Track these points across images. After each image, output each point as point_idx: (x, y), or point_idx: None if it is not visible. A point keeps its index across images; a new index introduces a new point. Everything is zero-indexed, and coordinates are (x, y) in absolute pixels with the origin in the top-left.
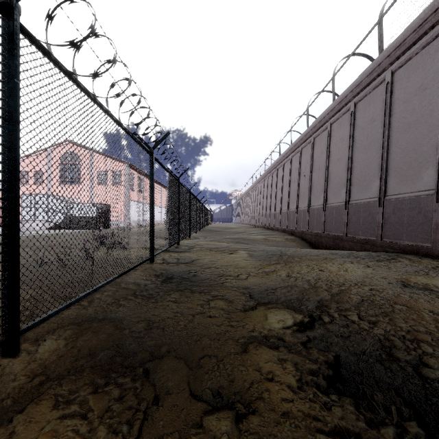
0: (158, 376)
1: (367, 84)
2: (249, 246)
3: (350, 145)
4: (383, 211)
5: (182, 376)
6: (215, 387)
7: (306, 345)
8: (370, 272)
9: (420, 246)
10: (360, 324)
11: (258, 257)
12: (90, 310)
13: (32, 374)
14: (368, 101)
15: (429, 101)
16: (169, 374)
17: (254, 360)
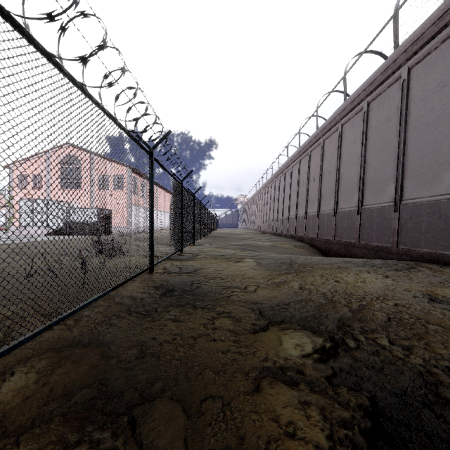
0: (147, 429)
1: (381, 81)
2: (256, 253)
3: (362, 146)
4: (399, 216)
5: (177, 429)
6: (219, 448)
7: (331, 381)
8: (391, 283)
9: (440, 254)
10: (393, 351)
11: (266, 266)
12: (75, 331)
13: None
14: (382, 100)
15: None
16: (160, 427)
17: (269, 404)
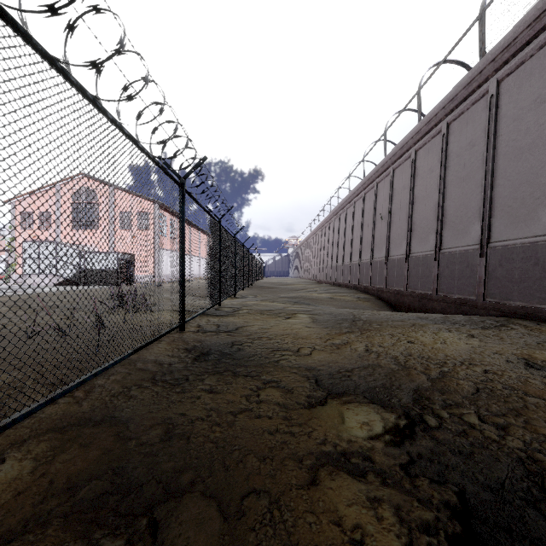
0: (172, 535)
1: (464, 97)
2: (311, 308)
3: (441, 177)
4: (486, 262)
5: (210, 536)
6: None
7: (408, 470)
8: (478, 345)
9: (537, 308)
10: (484, 431)
11: (324, 323)
12: (85, 406)
13: None
14: (465, 120)
15: None
16: (189, 533)
17: (329, 502)
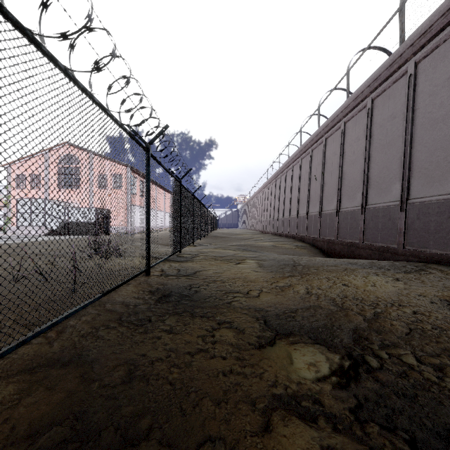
0: None
1: (386, 77)
2: (257, 254)
3: (366, 144)
4: (406, 216)
5: None
6: None
7: (357, 414)
8: (403, 288)
9: None
10: (424, 373)
11: (269, 268)
12: (55, 346)
13: None
14: (387, 96)
15: None
16: None
17: None
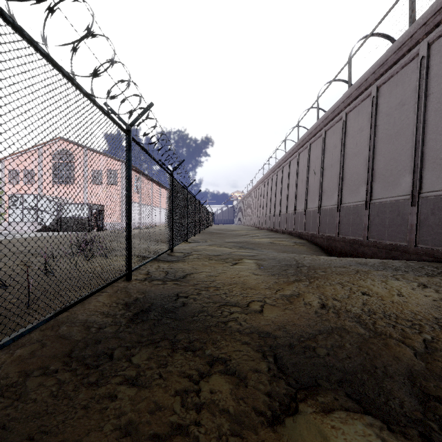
0: None
1: (394, 62)
2: (255, 252)
3: (371, 135)
4: (418, 211)
5: None
6: None
7: None
8: (438, 298)
9: None
10: None
11: (270, 270)
12: None
13: None
14: (395, 82)
15: None
16: None
17: None
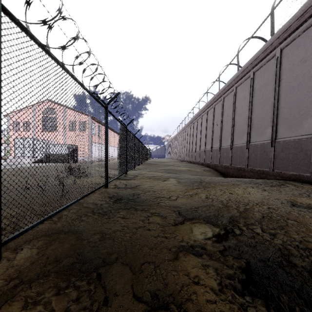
0: (108, 280)
1: (262, 58)
2: (177, 175)
3: (250, 102)
4: (274, 150)
5: (127, 280)
6: (153, 289)
7: (223, 253)
8: (267, 195)
9: (301, 175)
10: (263, 236)
11: (184, 183)
12: (59, 224)
13: (9, 278)
14: (263, 70)
15: (308, 70)
16: (116, 278)
17: (183, 266)
